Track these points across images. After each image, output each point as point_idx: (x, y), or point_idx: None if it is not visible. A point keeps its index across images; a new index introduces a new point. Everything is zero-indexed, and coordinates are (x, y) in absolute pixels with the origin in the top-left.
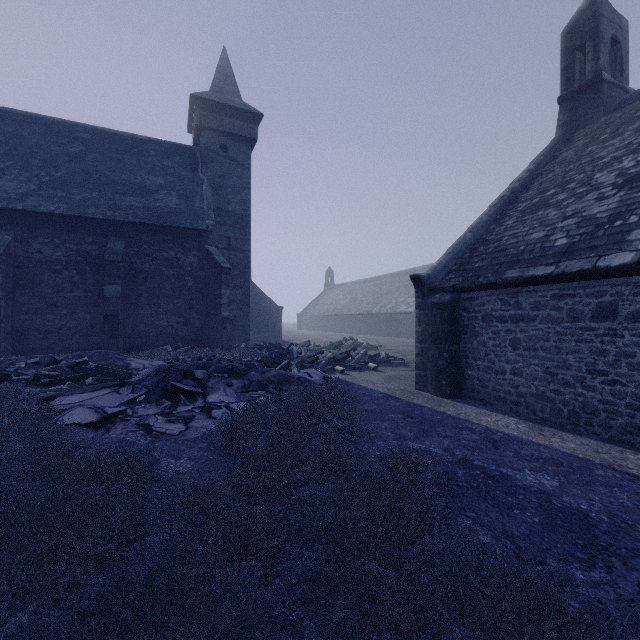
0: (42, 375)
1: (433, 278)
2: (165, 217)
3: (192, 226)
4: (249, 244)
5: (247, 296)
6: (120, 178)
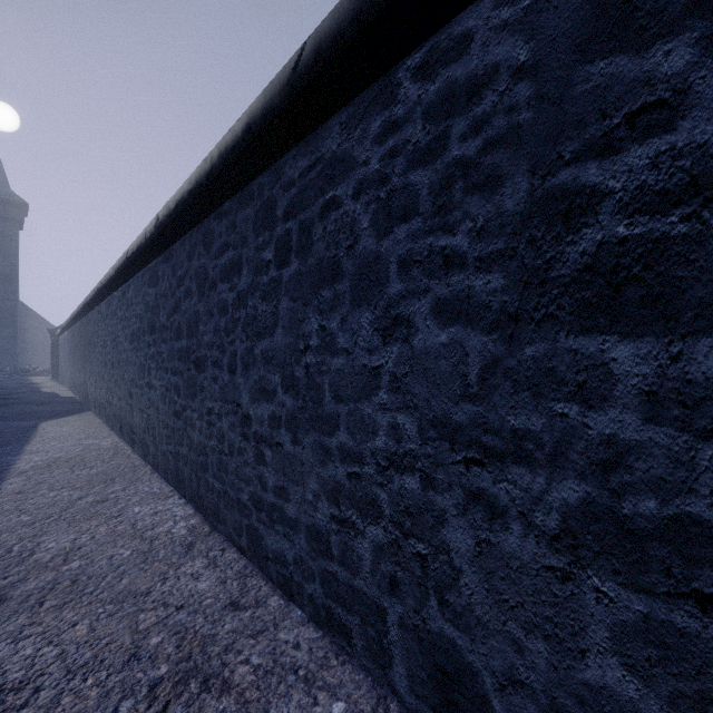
0: None
1: (56, 330)
2: None
3: None
4: (17, 295)
5: (15, 333)
6: None
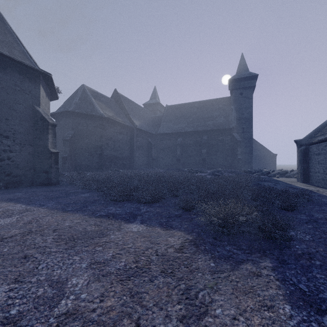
0: (190, 171)
1: (302, 141)
2: (219, 126)
3: (227, 127)
4: (252, 129)
5: (251, 150)
6: (206, 116)
